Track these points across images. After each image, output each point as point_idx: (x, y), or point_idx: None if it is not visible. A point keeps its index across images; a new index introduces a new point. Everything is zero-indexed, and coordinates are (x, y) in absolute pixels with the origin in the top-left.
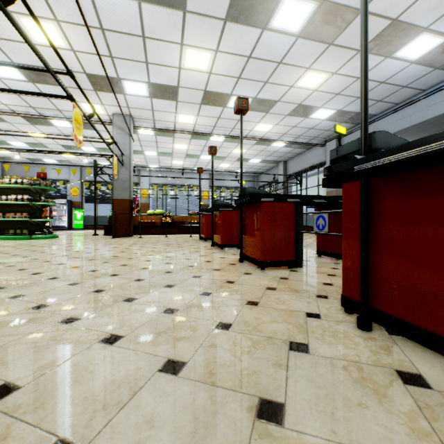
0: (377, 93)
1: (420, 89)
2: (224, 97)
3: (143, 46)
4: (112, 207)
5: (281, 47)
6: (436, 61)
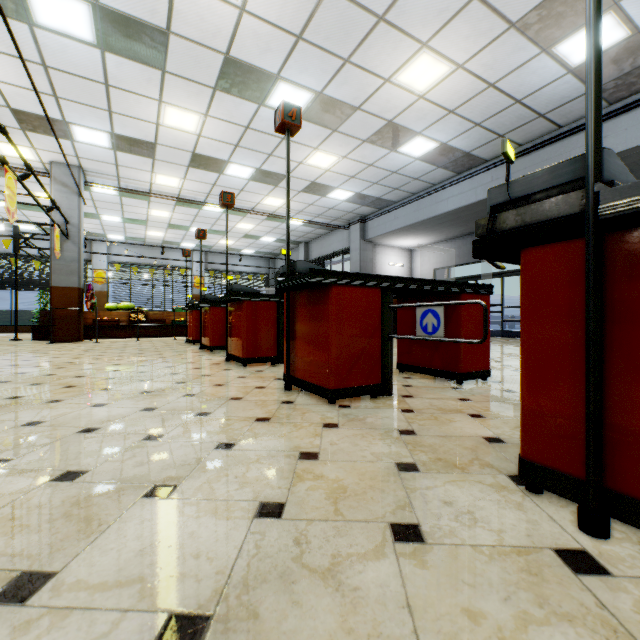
0: (392, 181)
1: (431, 183)
2: (220, 163)
3: (106, 93)
4: (40, 296)
5: None
6: (437, 161)
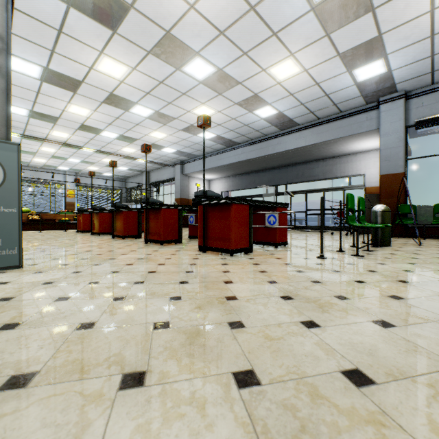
0: (196, 147)
1: (216, 149)
2: (98, 130)
3: (36, 95)
4: None
5: (137, 119)
6: (217, 141)
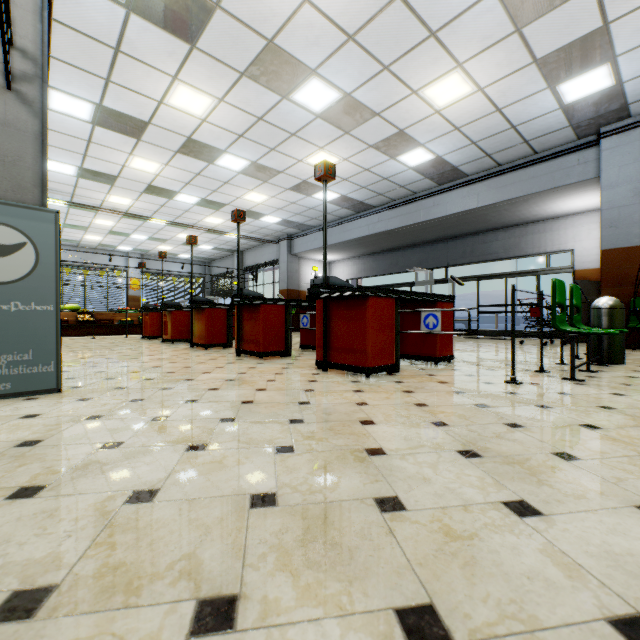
0: (310, 213)
1: (340, 216)
2: (171, 192)
3: (87, 145)
4: None
5: (226, 175)
6: (341, 204)
